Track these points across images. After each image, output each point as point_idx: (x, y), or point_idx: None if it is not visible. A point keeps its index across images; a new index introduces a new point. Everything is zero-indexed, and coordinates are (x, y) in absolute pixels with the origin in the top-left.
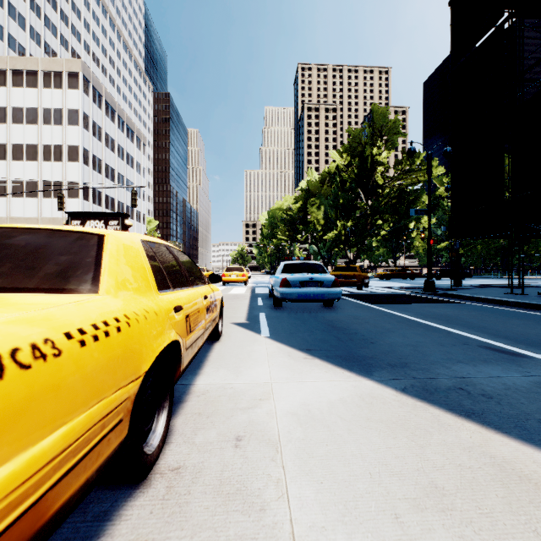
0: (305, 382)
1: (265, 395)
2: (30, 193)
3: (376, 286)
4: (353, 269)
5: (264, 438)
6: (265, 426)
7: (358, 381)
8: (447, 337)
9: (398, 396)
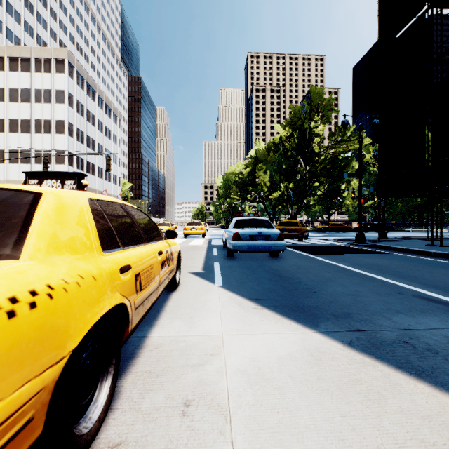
0: (255, 334)
1: (216, 349)
2: (24, 160)
3: (314, 238)
4: (295, 223)
5: (213, 403)
6: (215, 387)
7: (306, 333)
8: (383, 287)
9: (346, 350)
